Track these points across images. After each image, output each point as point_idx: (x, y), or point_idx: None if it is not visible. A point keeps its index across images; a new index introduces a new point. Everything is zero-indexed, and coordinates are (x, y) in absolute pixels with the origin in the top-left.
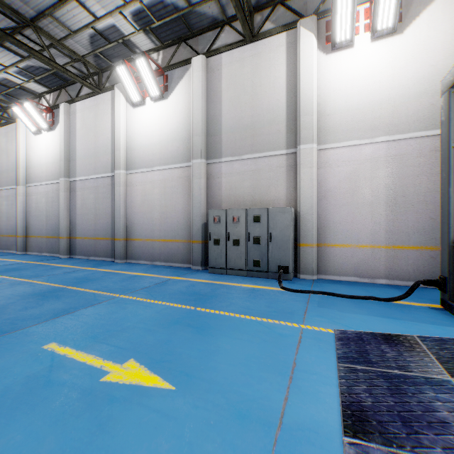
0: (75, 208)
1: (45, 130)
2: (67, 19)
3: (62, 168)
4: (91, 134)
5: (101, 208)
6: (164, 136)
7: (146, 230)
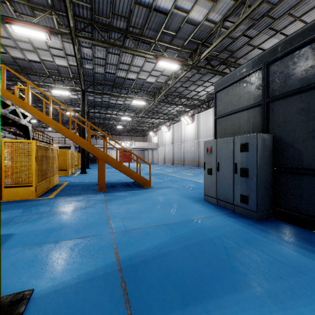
0: (200, 151)
1: (190, 123)
2: (200, 94)
3: (196, 137)
4: (205, 124)
5: None
6: None
7: None
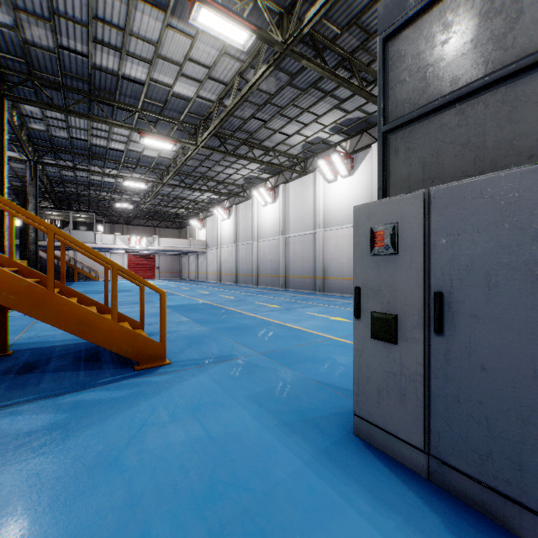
0: (289, 256)
1: (269, 203)
2: (291, 142)
3: (281, 229)
4: (300, 204)
5: (306, 256)
6: (351, 203)
7: (337, 271)
